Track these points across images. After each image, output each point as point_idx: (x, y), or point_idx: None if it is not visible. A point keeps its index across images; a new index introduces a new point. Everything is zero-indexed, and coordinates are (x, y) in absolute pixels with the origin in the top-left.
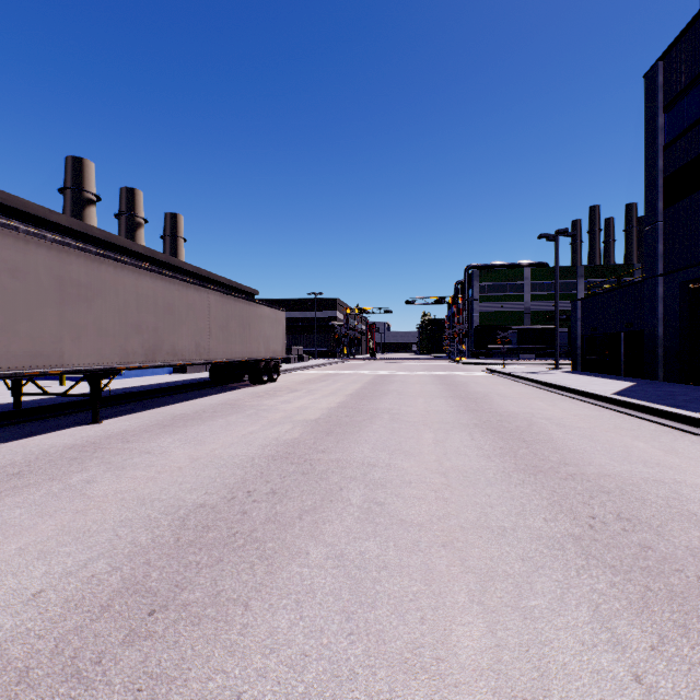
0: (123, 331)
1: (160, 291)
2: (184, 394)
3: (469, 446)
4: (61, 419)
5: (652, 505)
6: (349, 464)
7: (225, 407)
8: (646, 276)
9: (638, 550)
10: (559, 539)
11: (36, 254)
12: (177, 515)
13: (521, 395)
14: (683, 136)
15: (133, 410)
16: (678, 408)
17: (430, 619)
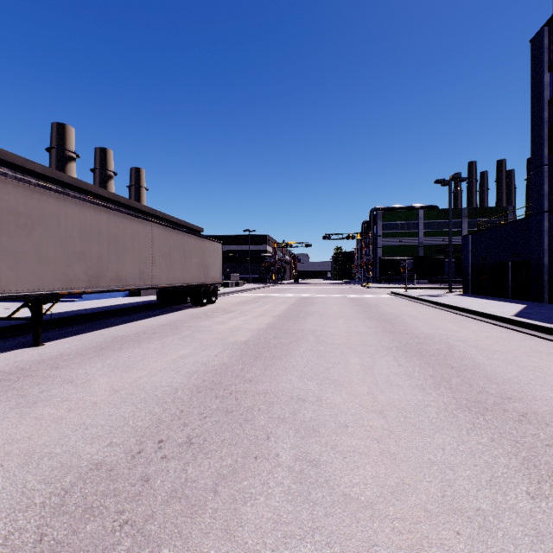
0: (65, 259)
1: (104, 222)
2: (132, 315)
3: (399, 374)
4: (8, 341)
5: None
6: (277, 398)
7: (165, 328)
8: (533, 212)
9: None
10: None
11: None
12: (60, 485)
13: (428, 316)
14: None
15: (80, 331)
16: None
17: None
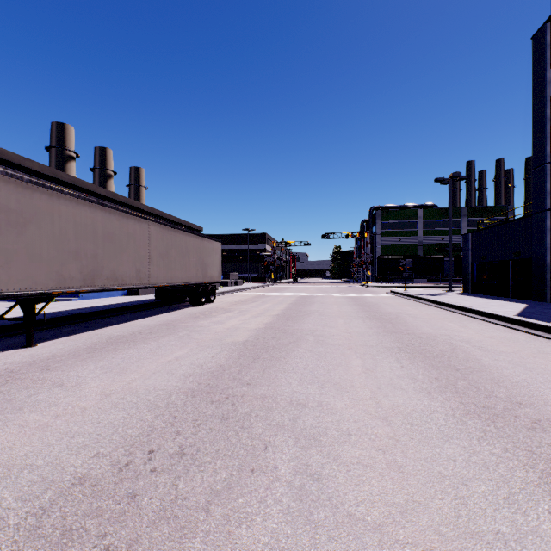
0: (59, 258)
1: (99, 220)
2: (129, 314)
3: (402, 377)
4: (0, 341)
5: None
6: (275, 403)
7: (161, 328)
8: (534, 211)
9: None
10: None
11: None
12: (38, 503)
13: (429, 315)
14: None
15: (75, 331)
16: None
17: None
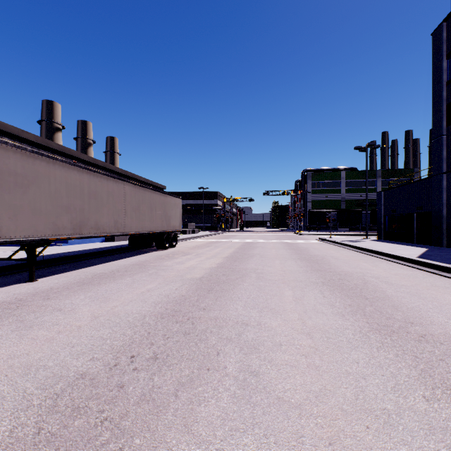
0: (54, 211)
1: (85, 182)
2: (108, 256)
3: (323, 304)
4: (8, 277)
5: None
6: (225, 322)
7: (135, 267)
8: (434, 173)
9: None
10: None
11: None
12: (53, 390)
13: (348, 257)
14: None
15: (66, 270)
16: None
17: None
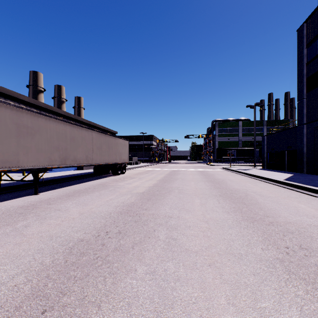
0: (49, 150)
1: (68, 131)
2: (81, 179)
3: (218, 206)
4: (20, 192)
5: (316, 240)
6: (158, 216)
7: (99, 186)
8: (298, 124)
9: (316, 268)
10: (271, 261)
11: (5, 112)
12: (68, 246)
13: (240, 180)
14: (315, 58)
15: (55, 188)
16: (317, 187)
17: (205, 317)
